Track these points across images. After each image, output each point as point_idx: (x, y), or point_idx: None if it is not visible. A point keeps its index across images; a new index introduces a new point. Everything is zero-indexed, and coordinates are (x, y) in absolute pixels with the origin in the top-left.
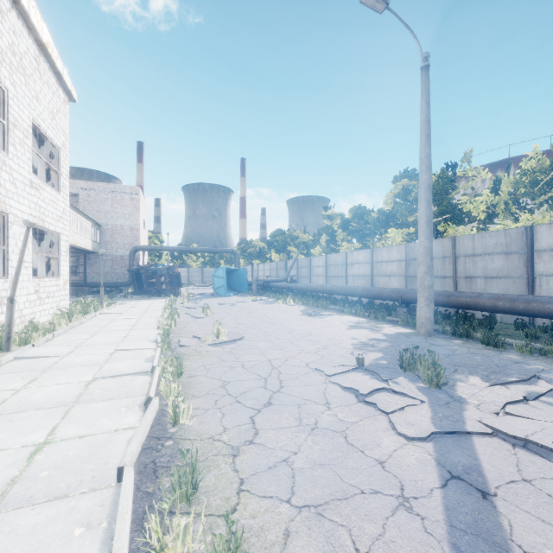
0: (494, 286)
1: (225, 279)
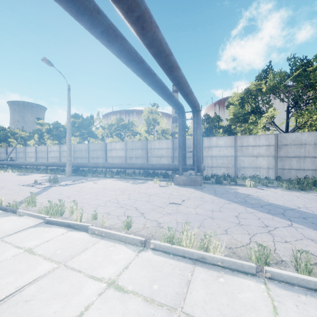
0: (99, 160)
1: None
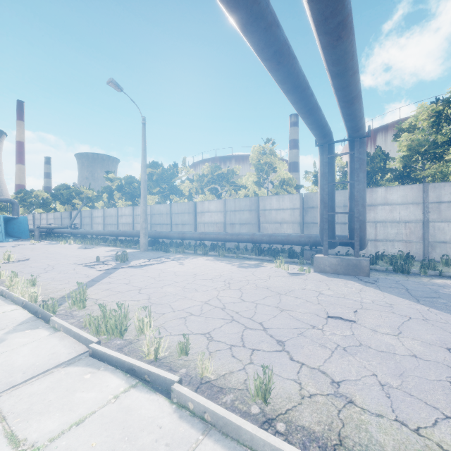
0: (185, 228)
1: (2, 226)
